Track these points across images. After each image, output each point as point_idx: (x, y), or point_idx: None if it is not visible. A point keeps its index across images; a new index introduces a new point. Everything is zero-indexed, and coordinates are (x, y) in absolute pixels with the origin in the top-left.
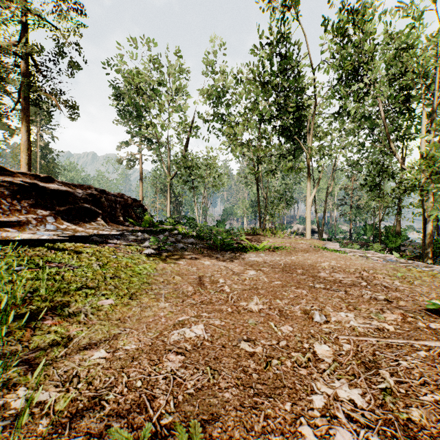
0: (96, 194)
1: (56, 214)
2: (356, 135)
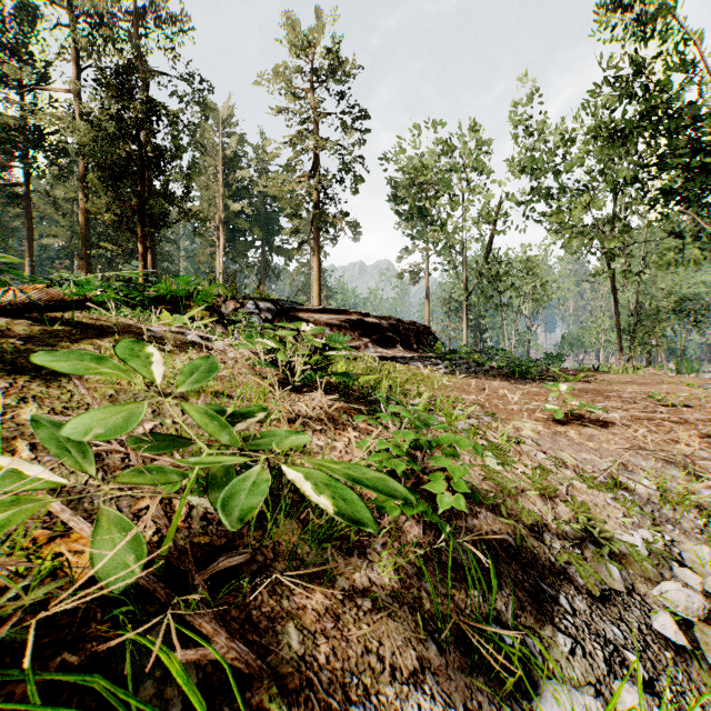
0: (395, 323)
1: (372, 341)
2: None
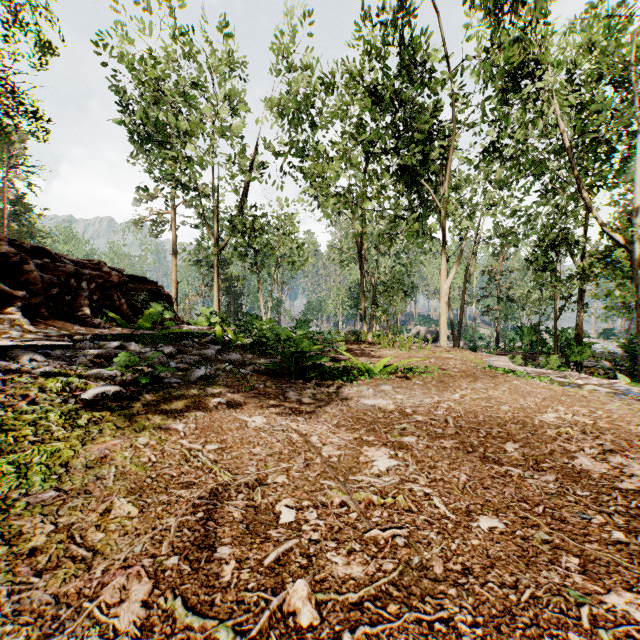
0: (11, 252)
1: None
2: (512, 188)
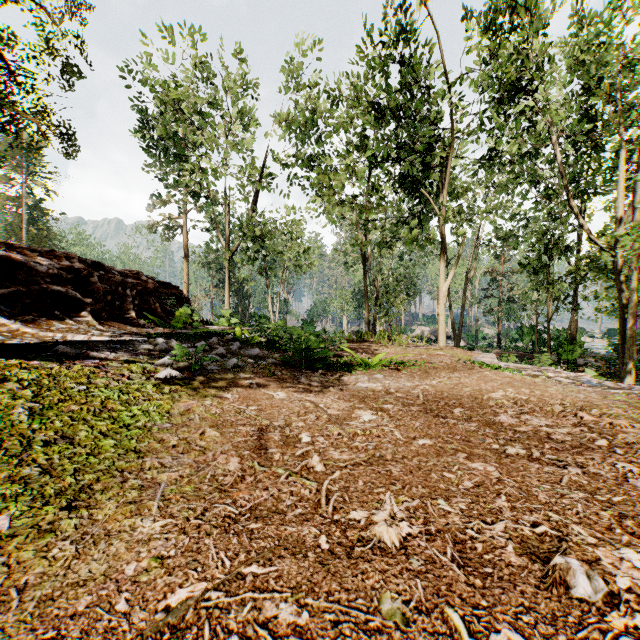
0: (81, 268)
1: None
2: (510, 193)
